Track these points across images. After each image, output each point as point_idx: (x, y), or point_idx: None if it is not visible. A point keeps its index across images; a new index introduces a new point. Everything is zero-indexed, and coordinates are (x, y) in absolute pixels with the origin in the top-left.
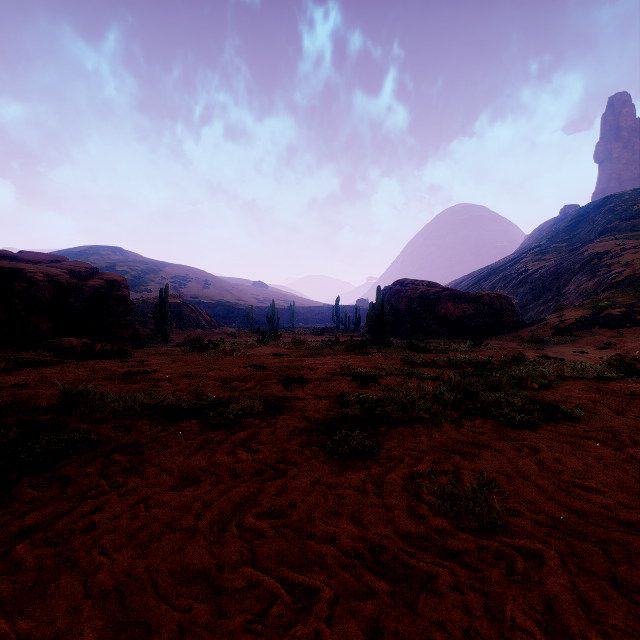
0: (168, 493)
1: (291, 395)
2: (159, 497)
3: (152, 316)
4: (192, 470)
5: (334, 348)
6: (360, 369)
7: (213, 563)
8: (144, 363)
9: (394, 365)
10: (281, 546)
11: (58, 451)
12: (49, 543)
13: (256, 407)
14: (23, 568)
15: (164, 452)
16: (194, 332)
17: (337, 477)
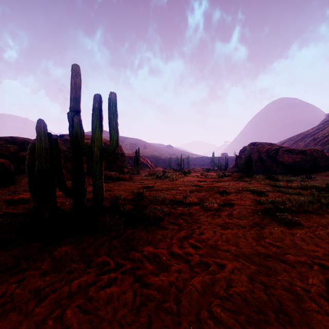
0: (222, 230)
1: (228, 198)
2: (221, 231)
3: (127, 162)
4: (222, 224)
5: (225, 178)
6: (252, 188)
7: (271, 253)
8: (143, 183)
9: (267, 187)
10: (293, 251)
11: (161, 214)
12: (198, 241)
13: (220, 202)
14: (200, 247)
15: (201, 217)
16: (146, 170)
17: (291, 231)
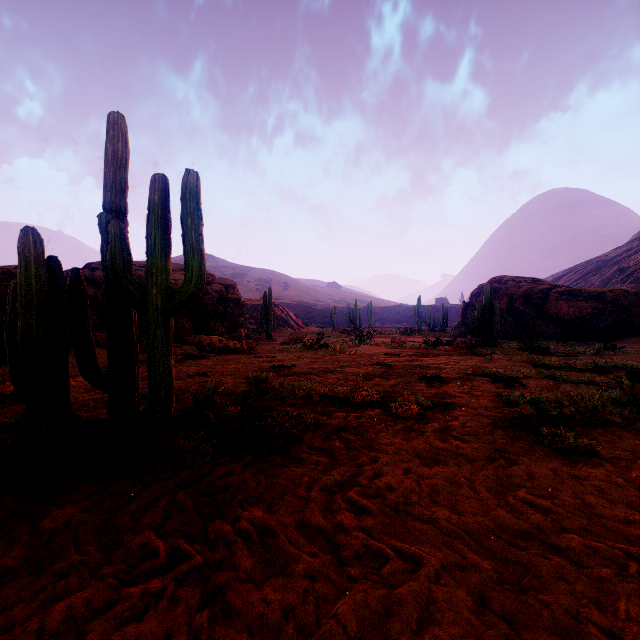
0: (423, 468)
1: (443, 392)
2: (420, 470)
3: (249, 316)
4: (424, 452)
5: (440, 349)
6: (494, 370)
7: (530, 527)
8: (275, 359)
9: (525, 367)
10: (579, 522)
11: (298, 427)
12: (368, 495)
13: (424, 402)
14: (370, 510)
15: (382, 435)
16: (286, 331)
17: (574, 470)
